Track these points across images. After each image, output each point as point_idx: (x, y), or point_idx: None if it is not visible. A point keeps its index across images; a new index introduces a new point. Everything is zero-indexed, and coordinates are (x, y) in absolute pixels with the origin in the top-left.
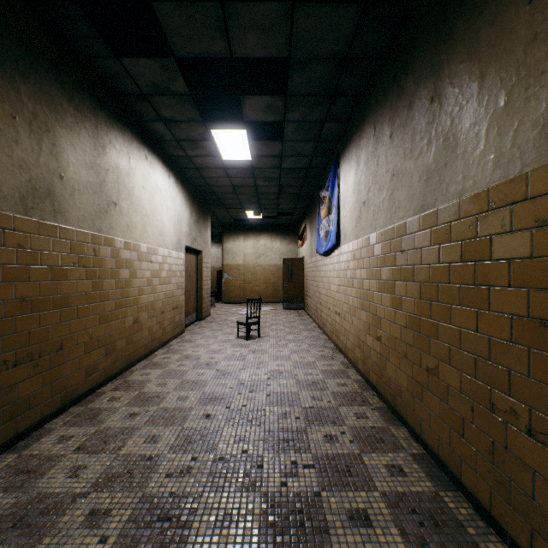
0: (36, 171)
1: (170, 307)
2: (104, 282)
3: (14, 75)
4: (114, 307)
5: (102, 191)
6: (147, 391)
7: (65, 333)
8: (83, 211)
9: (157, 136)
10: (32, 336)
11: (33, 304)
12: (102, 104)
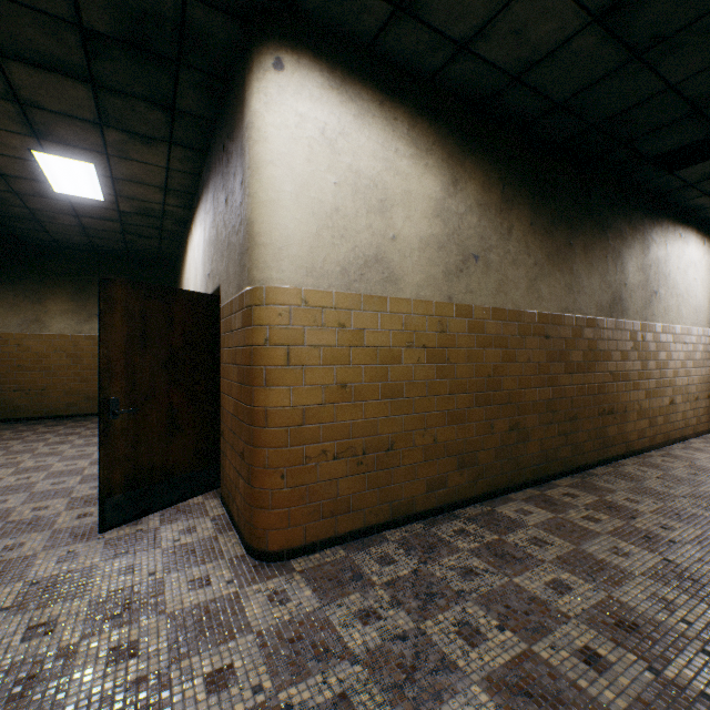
0: (613, 287)
1: (704, 395)
2: (647, 363)
3: (605, 231)
4: (653, 386)
5: (646, 285)
6: (699, 465)
7: (626, 400)
8: (635, 306)
9: (691, 209)
10: (612, 397)
11: (612, 376)
12: (646, 212)
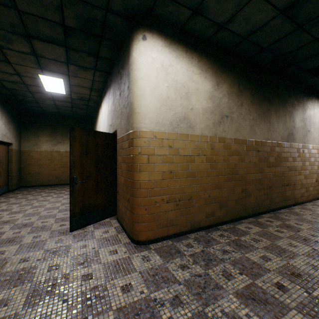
0: (289, 128)
1: None
2: (305, 163)
3: (285, 103)
4: (308, 173)
5: (304, 127)
6: None
7: (295, 179)
8: (299, 137)
9: None
10: (288, 178)
11: (288, 168)
12: (304, 94)
